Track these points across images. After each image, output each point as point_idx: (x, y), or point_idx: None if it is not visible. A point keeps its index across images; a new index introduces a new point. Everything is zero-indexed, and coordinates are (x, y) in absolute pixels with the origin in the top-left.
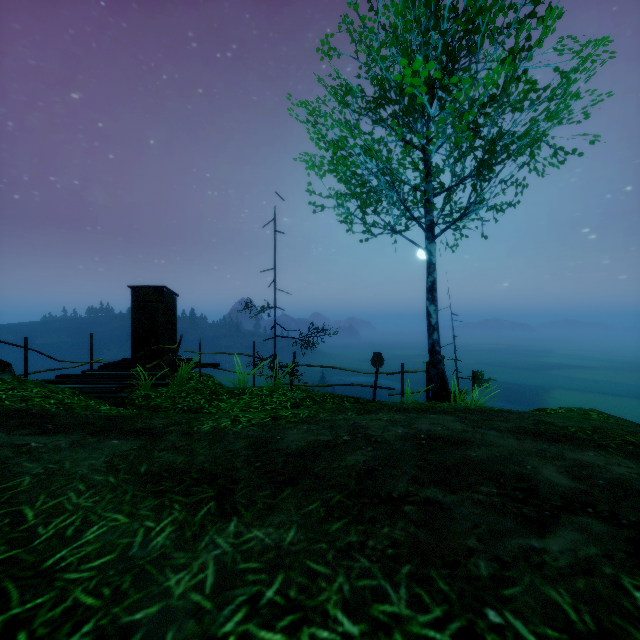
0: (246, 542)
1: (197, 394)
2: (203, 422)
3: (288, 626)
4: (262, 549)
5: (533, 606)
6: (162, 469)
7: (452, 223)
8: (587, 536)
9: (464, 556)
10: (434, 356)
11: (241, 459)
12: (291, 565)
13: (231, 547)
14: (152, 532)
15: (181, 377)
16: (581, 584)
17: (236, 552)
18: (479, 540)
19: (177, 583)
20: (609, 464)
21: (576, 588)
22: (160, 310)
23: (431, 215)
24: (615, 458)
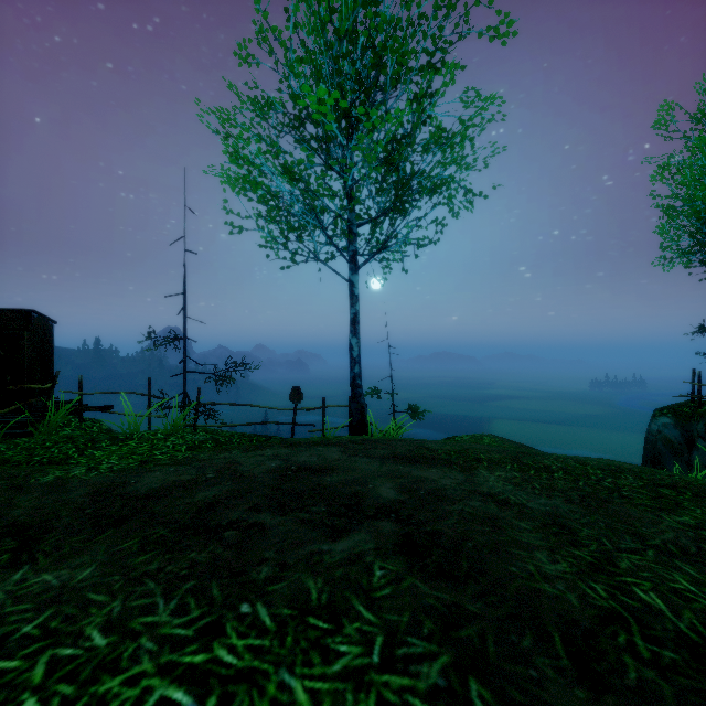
0: (27, 587)
1: (68, 443)
2: (48, 473)
3: (32, 652)
4: (43, 591)
5: (286, 595)
6: None
7: (373, 255)
8: (373, 536)
9: (253, 566)
10: (355, 390)
11: (71, 507)
12: (68, 600)
13: (5, 594)
14: None
15: (50, 423)
16: (339, 572)
17: (9, 598)
18: (277, 551)
19: None
20: (441, 478)
21: (333, 576)
22: (26, 340)
23: (354, 245)
24: (451, 472)
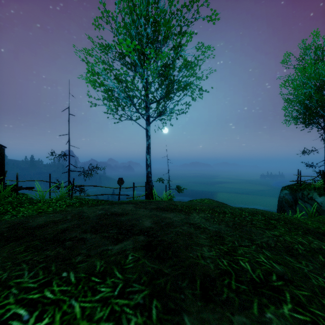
0: None
1: (8, 204)
2: None
3: None
4: None
5: (85, 268)
6: None
7: (156, 117)
8: (134, 242)
9: (74, 256)
10: (148, 179)
11: None
12: None
13: None
14: None
15: (0, 195)
16: (113, 258)
17: None
18: (88, 250)
19: None
20: (174, 217)
21: (109, 259)
22: None
23: (148, 113)
24: (179, 215)
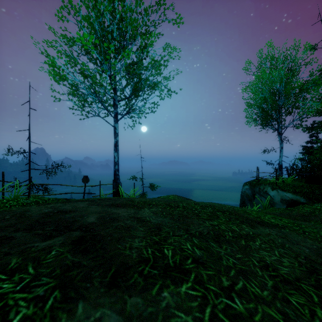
0: None
1: None
2: None
3: None
4: None
5: None
6: None
7: (124, 115)
8: (66, 238)
9: None
10: (115, 176)
11: None
12: None
13: None
14: None
15: None
16: (34, 254)
17: None
18: (10, 248)
19: None
20: (123, 212)
21: (29, 256)
22: None
23: (116, 110)
24: (130, 210)
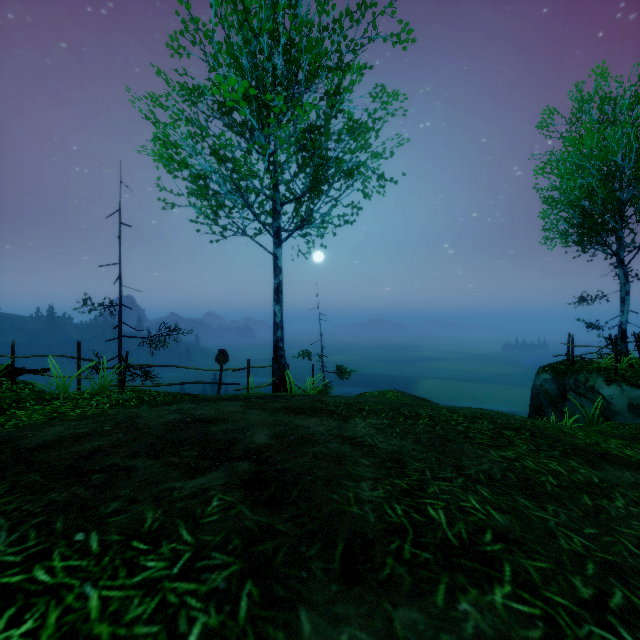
0: None
1: None
2: None
3: None
4: None
5: (123, 524)
6: None
7: (294, 231)
8: (227, 474)
9: (105, 502)
10: (277, 352)
11: None
12: None
13: None
14: None
15: None
16: (181, 504)
17: None
18: (134, 489)
19: None
20: (317, 425)
21: (173, 507)
22: None
23: (278, 222)
24: (328, 421)
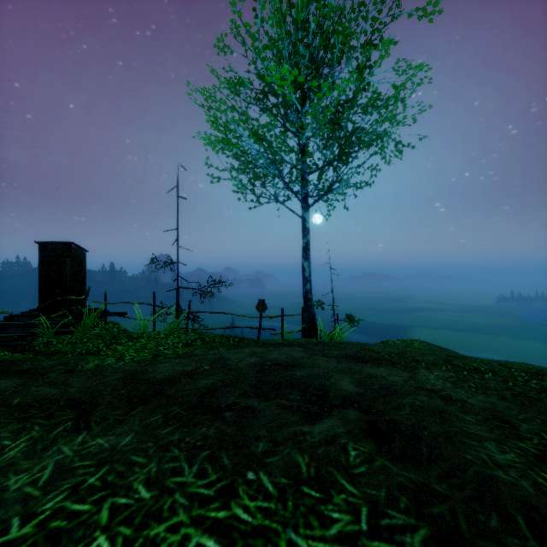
0: (87, 448)
1: (98, 339)
2: (90, 361)
3: (97, 499)
4: (99, 451)
5: (281, 467)
6: (34, 400)
7: (321, 196)
8: (343, 421)
9: (251, 441)
10: (307, 302)
11: (110, 388)
12: (118, 460)
13: (73, 452)
14: (7, 448)
15: (85, 325)
16: (321, 450)
17: (76, 455)
18: (268, 430)
19: (16, 482)
20: (389, 375)
21: (316, 453)
22: (68, 264)
23: (306, 189)
24: (396, 371)
